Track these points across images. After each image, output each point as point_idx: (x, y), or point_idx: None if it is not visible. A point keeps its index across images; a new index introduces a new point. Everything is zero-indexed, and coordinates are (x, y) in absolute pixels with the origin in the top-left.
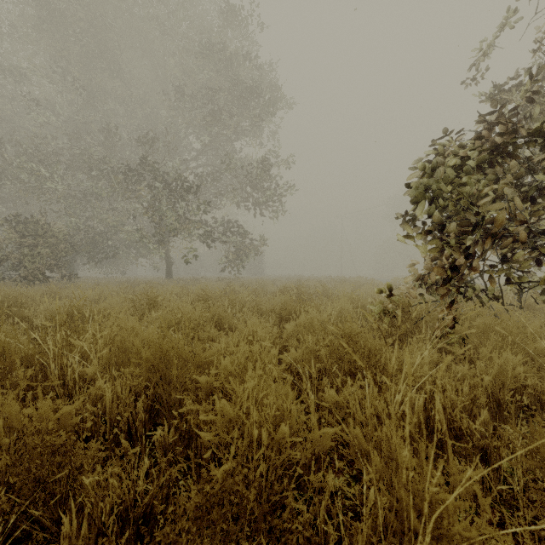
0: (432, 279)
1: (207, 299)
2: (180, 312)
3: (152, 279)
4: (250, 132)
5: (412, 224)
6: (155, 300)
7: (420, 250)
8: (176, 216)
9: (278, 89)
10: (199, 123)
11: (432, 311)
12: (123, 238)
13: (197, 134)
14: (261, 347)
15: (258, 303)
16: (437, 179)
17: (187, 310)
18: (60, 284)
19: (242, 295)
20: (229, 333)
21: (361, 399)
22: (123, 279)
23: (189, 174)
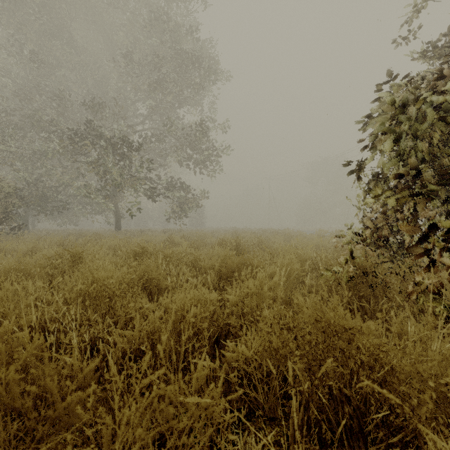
0: (385, 233)
1: (143, 253)
2: (92, 277)
3: (103, 231)
4: (192, 100)
5: (358, 175)
6: (79, 256)
7: (391, 199)
8: (122, 173)
9: (216, 61)
10: (145, 90)
11: (401, 272)
12: (73, 193)
13: (143, 101)
14: (194, 332)
15: (196, 257)
16: (408, 114)
17: (100, 275)
18: (7, 237)
19: (180, 248)
20: (160, 297)
21: (362, 445)
22: (75, 231)
23: (134, 133)
